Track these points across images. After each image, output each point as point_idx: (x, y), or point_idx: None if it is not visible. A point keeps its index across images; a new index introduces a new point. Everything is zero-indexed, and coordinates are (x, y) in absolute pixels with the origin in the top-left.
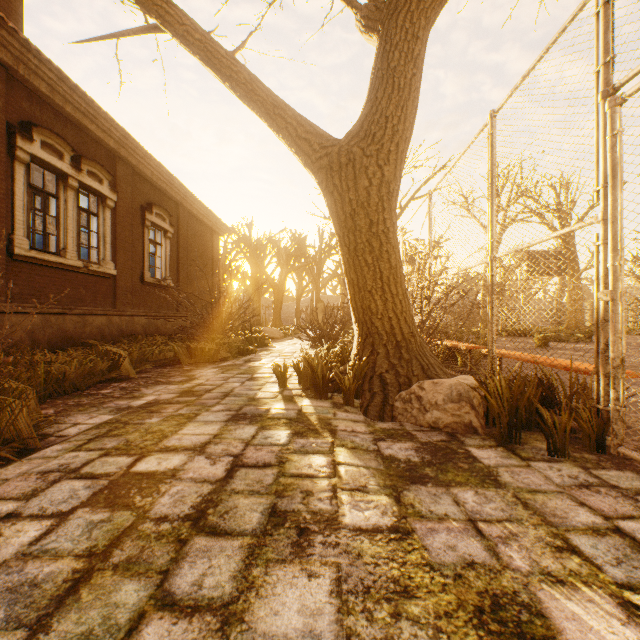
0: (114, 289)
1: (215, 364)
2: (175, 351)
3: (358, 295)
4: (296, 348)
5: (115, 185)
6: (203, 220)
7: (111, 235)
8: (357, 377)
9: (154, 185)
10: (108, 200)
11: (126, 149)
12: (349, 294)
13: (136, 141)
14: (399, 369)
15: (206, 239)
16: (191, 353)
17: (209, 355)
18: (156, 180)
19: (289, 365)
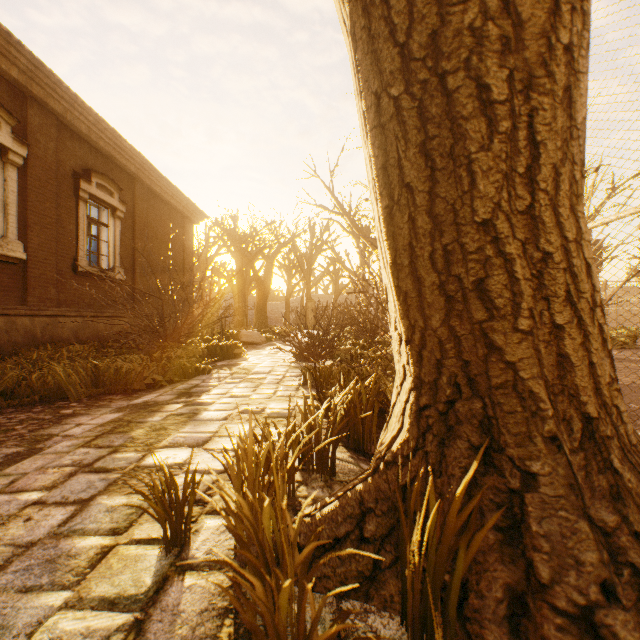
0: (24, 279)
1: (130, 398)
2: (55, 378)
3: (428, 246)
4: (274, 363)
5: (26, 136)
6: (170, 201)
7: (19, 204)
8: (438, 567)
9: (95, 147)
10: (11, 154)
11: (41, 86)
12: (389, 249)
13: (55, 75)
14: (638, 558)
15: (175, 225)
16: (98, 377)
17: (127, 380)
18: (96, 139)
19: (247, 410)
